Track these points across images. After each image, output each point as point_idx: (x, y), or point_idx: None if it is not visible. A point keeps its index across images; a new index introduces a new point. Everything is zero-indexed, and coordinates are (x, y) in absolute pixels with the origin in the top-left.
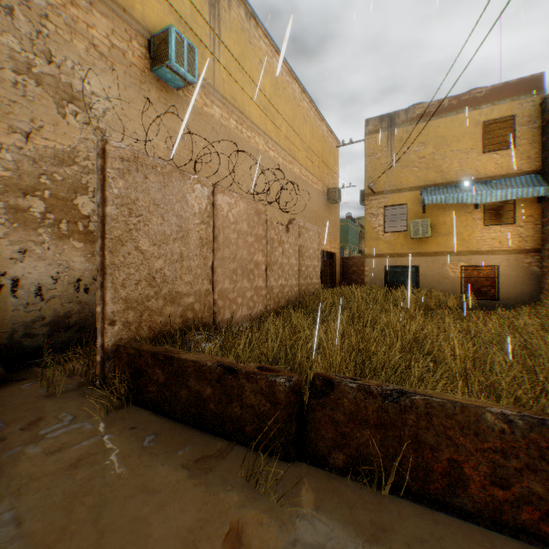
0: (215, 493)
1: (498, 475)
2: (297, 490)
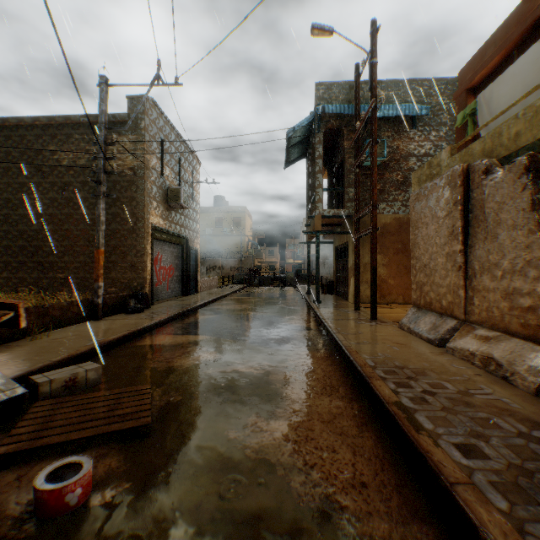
0: (37, 343)
1: (69, 315)
2: (43, 337)
